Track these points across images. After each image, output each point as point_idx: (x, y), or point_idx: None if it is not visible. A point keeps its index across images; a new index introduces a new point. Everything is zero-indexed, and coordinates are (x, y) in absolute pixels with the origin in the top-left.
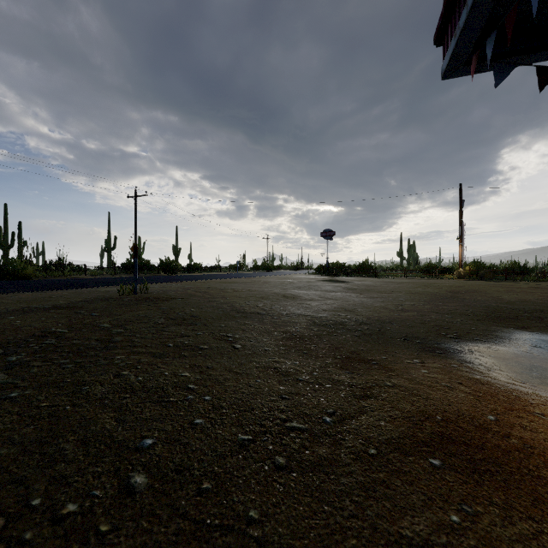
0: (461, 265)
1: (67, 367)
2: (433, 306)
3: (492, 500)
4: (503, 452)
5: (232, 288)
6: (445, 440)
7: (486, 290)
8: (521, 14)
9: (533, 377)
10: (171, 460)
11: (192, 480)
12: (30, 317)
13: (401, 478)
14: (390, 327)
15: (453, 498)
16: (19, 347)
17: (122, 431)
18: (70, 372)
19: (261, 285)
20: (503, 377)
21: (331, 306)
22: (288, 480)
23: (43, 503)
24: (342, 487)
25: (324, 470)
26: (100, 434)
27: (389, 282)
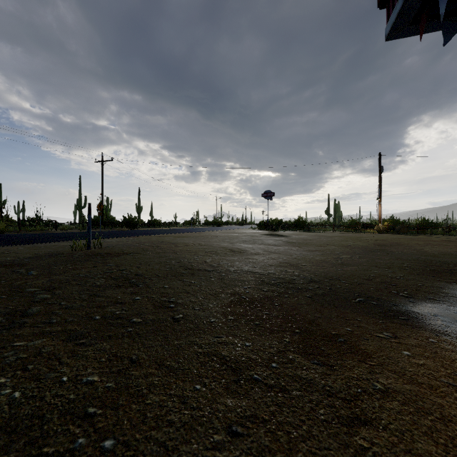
0: (381, 221)
1: None
2: (369, 260)
3: None
4: None
5: (183, 243)
6: None
7: (408, 243)
8: None
9: None
10: None
11: None
12: None
13: None
14: (339, 285)
15: None
16: None
17: None
18: None
19: (211, 239)
20: None
21: (277, 260)
22: None
23: None
24: None
25: None
26: None
27: (322, 236)
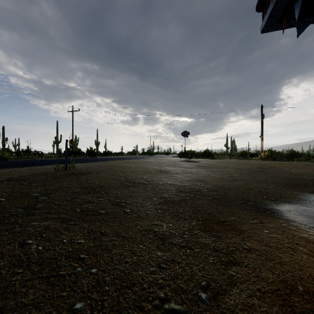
0: (262, 152)
1: None
2: (252, 177)
3: None
4: None
5: (128, 166)
6: None
7: (280, 167)
8: None
9: None
10: None
11: None
12: None
13: None
14: (230, 193)
15: None
16: None
17: None
18: None
19: (146, 164)
20: None
21: (190, 177)
22: None
23: None
24: None
25: None
26: None
27: (221, 162)
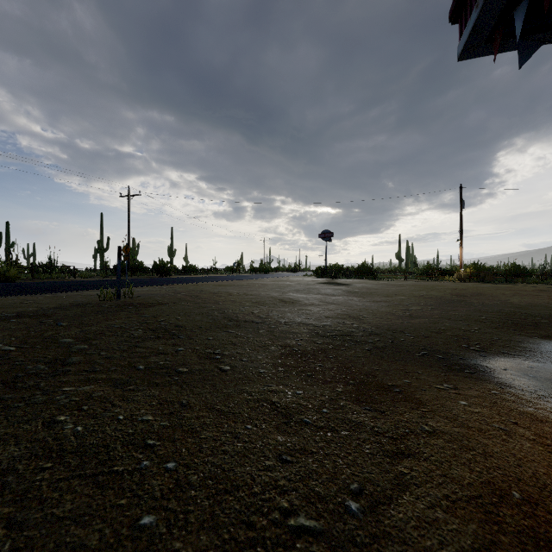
0: (462, 267)
1: None
2: (443, 312)
3: None
4: None
5: (226, 292)
6: (544, 547)
7: (492, 293)
8: None
9: None
10: None
11: None
12: None
13: None
14: (403, 338)
15: None
16: None
17: (9, 551)
18: None
19: (258, 288)
20: None
21: (334, 312)
22: None
23: None
24: None
25: None
26: None
27: (390, 285)
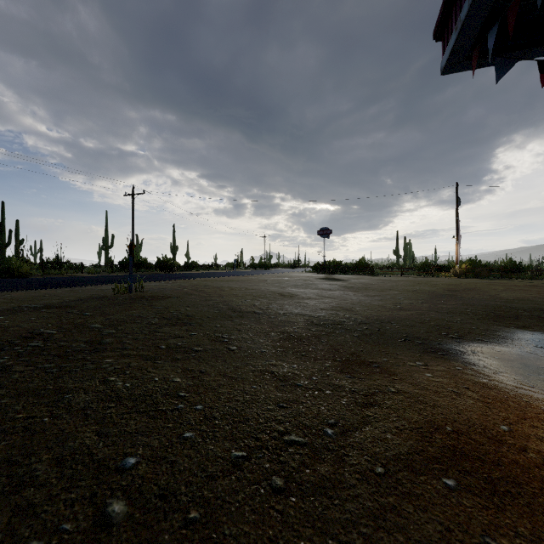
0: (458, 263)
1: (51, 372)
2: (432, 305)
3: (518, 530)
4: (522, 469)
5: (229, 287)
6: (458, 455)
7: (483, 288)
8: (523, 7)
9: (541, 380)
10: (156, 482)
11: (178, 508)
12: (20, 317)
13: (413, 502)
14: (389, 327)
15: (473, 528)
16: (3, 349)
17: (103, 447)
18: (54, 377)
19: (258, 283)
20: (511, 380)
21: (329, 304)
22: (287, 507)
23: (2, 541)
24: (348, 515)
25: (327, 493)
26: (78, 451)
27: (386, 281)
